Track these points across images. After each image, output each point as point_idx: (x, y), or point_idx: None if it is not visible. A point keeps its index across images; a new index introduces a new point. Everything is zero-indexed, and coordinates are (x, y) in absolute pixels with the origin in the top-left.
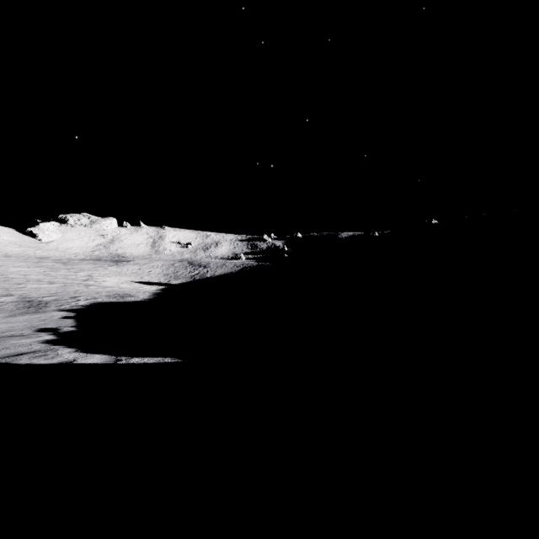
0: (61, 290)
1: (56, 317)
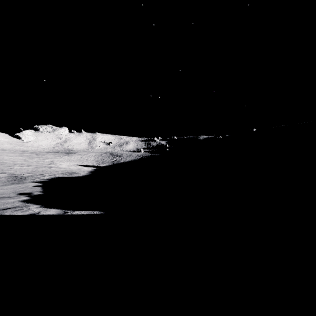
0: (34, 170)
1: (31, 186)
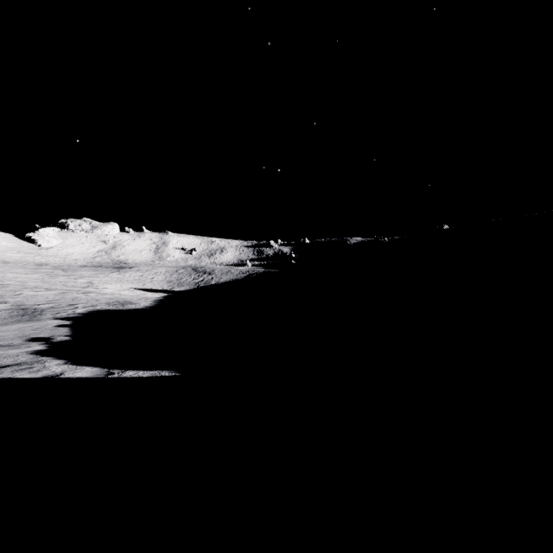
0: (58, 298)
1: (51, 325)
